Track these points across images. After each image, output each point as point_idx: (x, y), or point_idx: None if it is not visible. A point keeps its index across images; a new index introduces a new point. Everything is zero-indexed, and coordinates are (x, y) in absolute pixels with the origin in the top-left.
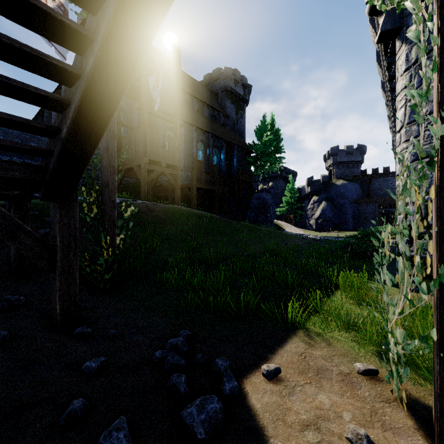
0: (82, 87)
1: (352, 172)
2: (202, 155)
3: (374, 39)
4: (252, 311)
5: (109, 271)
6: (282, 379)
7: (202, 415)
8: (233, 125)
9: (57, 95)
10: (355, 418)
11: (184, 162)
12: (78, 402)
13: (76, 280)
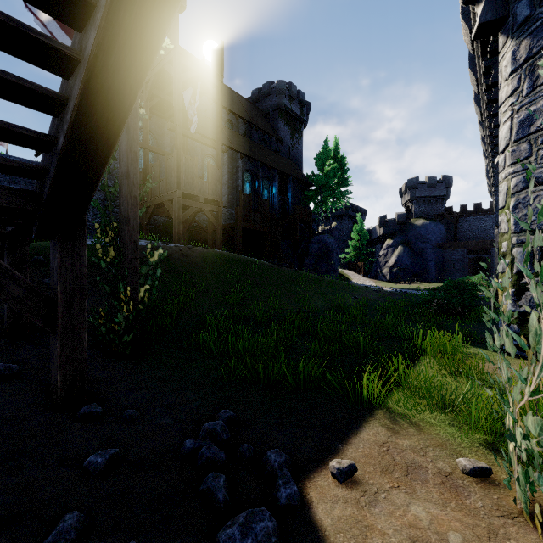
0: (82, 75)
1: (434, 209)
2: (249, 188)
3: (467, 39)
4: (314, 384)
5: (130, 331)
6: (358, 481)
7: (247, 540)
8: (288, 151)
9: (49, 89)
10: (467, 542)
11: (227, 197)
12: (72, 518)
13: (83, 343)
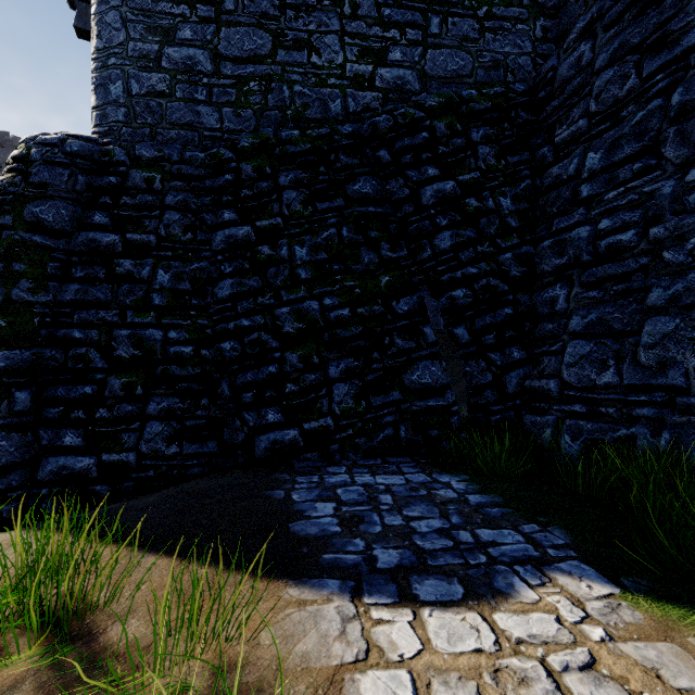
0: None
1: None
2: None
3: None
4: None
5: None
6: None
7: None
8: None
9: None
10: None
11: None
12: None
13: None
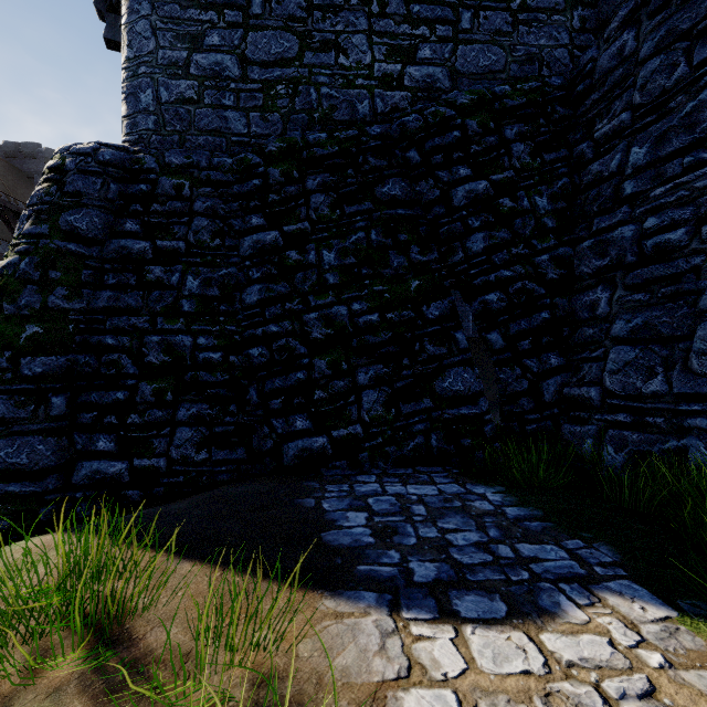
0: None
1: None
2: None
3: None
4: None
5: None
6: None
7: None
8: None
9: None
10: None
11: None
12: None
13: None
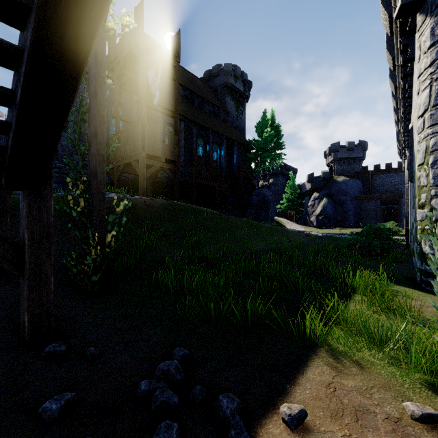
0: (32, 22)
1: (353, 168)
2: (202, 151)
3: (385, 23)
4: (260, 321)
5: (98, 272)
6: (309, 429)
7: None
8: (233, 121)
9: (3, 39)
10: None
11: (184, 158)
12: None
13: (50, 286)
